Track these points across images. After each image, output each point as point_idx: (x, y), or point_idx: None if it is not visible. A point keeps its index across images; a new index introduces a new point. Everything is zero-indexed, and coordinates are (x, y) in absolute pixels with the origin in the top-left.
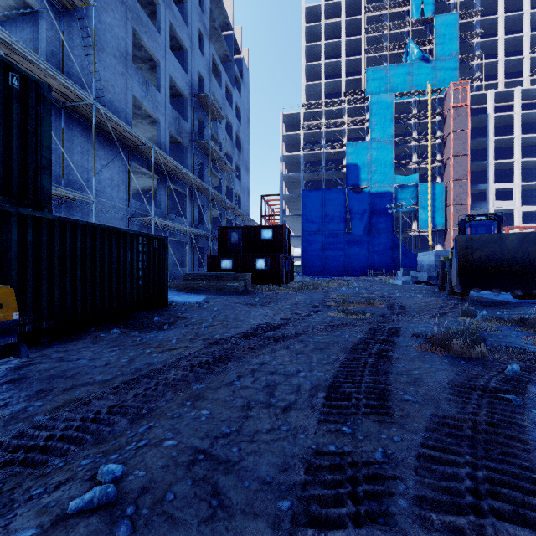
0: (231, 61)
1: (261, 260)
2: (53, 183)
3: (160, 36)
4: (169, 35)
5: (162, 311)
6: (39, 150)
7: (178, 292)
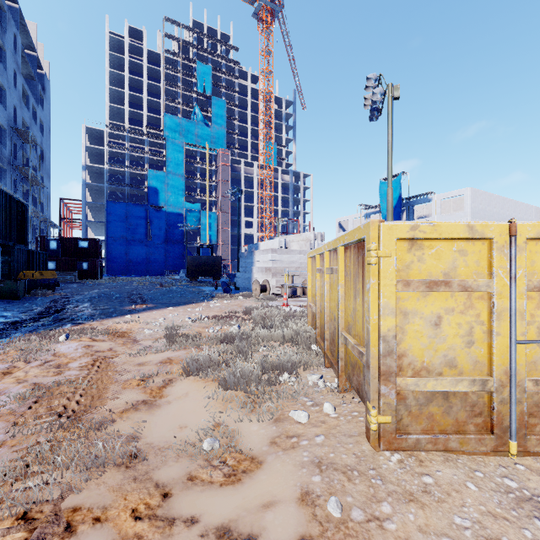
0: (35, 80)
1: (82, 263)
2: None
3: None
4: None
5: None
6: (26, 227)
7: None
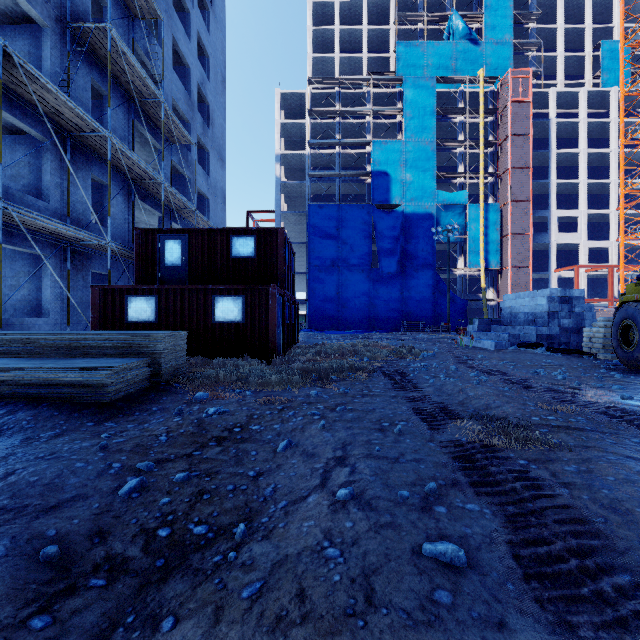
0: None
1: (226, 301)
2: None
3: None
4: None
5: None
6: None
7: None
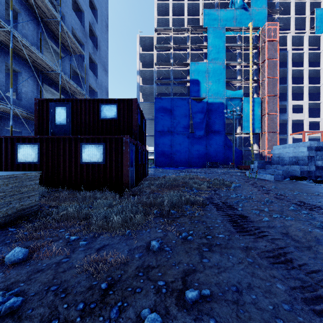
0: None
1: (91, 147)
2: None
3: None
4: None
5: None
6: None
7: None
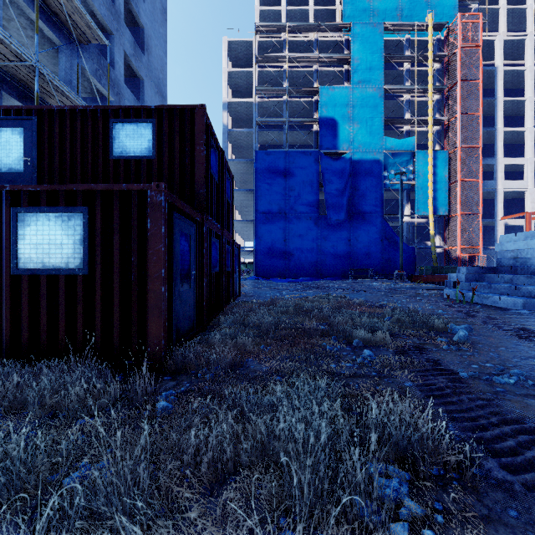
0: None
1: (44, 221)
2: None
3: None
4: None
5: None
6: None
7: None
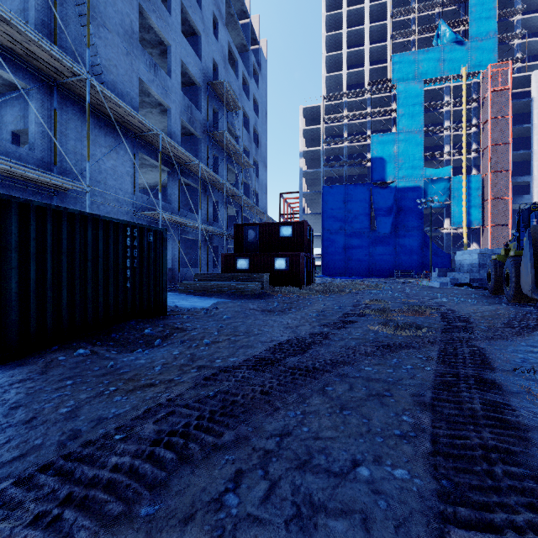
0: (248, 51)
1: (280, 260)
2: (34, 167)
3: (170, 16)
4: (181, 19)
5: (157, 321)
6: None
7: (187, 295)
